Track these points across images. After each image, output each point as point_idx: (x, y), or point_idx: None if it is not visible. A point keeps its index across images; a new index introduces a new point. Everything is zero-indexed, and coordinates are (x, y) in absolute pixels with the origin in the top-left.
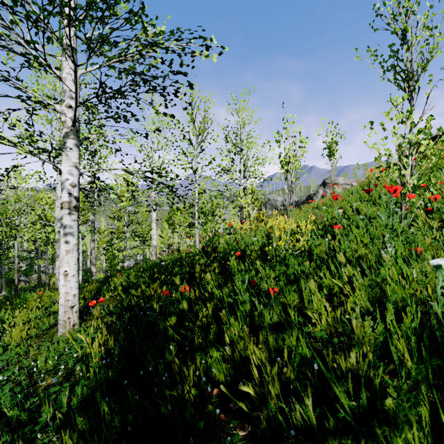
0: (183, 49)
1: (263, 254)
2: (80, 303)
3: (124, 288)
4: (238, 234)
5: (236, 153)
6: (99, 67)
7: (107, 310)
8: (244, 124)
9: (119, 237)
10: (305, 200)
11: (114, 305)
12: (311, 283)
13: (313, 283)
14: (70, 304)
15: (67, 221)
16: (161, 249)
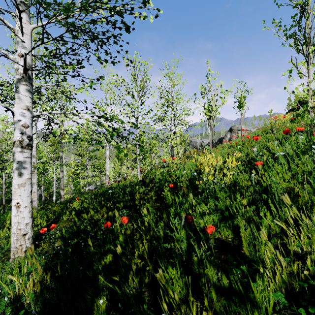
0: (123, 5)
1: (193, 186)
2: (43, 223)
3: (77, 212)
4: (170, 167)
5: (168, 106)
6: (49, 22)
7: (60, 233)
8: (174, 84)
9: (83, 168)
10: (217, 141)
11: (66, 229)
12: (262, 233)
13: (265, 232)
14: (22, 232)
15: (20, 158)
16: (114, 177)
